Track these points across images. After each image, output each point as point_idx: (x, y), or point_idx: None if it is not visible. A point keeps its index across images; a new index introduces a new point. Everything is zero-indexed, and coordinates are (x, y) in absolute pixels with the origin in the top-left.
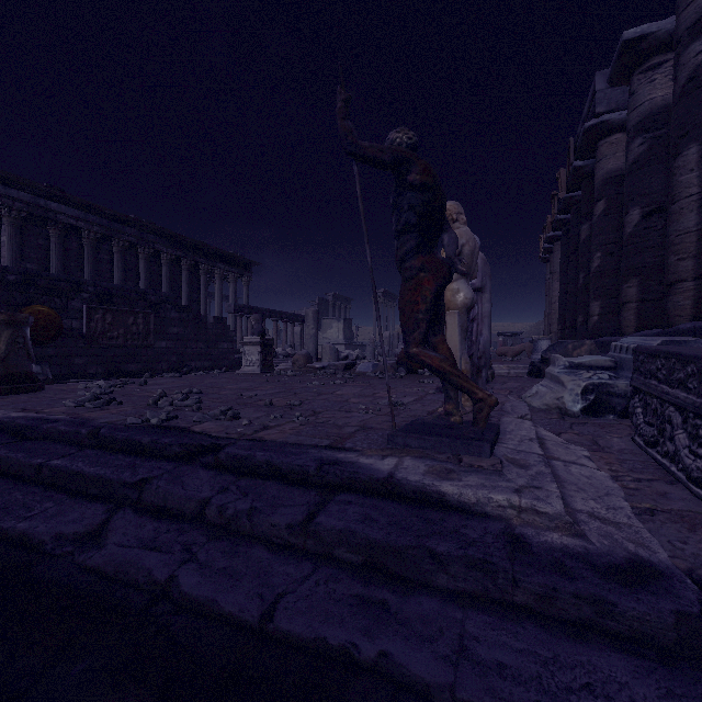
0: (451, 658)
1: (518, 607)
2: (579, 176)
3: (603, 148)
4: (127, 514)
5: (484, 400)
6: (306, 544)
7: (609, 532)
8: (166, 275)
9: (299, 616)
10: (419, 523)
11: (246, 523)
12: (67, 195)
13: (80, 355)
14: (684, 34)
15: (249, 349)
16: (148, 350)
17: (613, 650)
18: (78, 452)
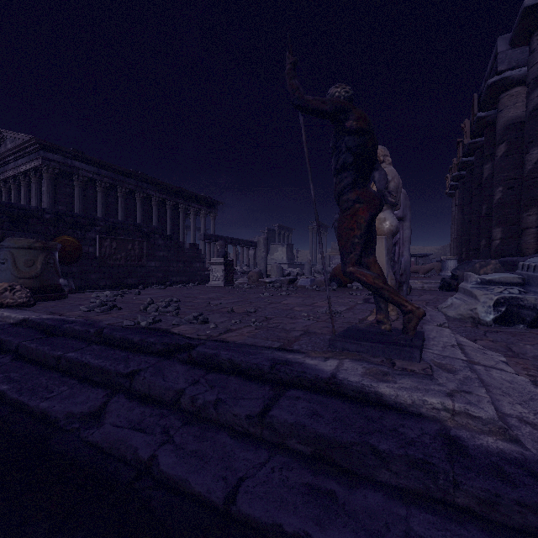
0: None
1: (459, 508)
2: (482, 124)
3: (504, 100)
4: (121, 399)
5: (413, 312)
6: (262, 433)
7: None
8: (155, 213)
9: (258, 501)
10: (360, 420)
11: (212, 412)
12: (86, 156)
13: (94, 272)
14: None
15: (215, 267)
16: (142, 268)
17: None
18: (87, 347)
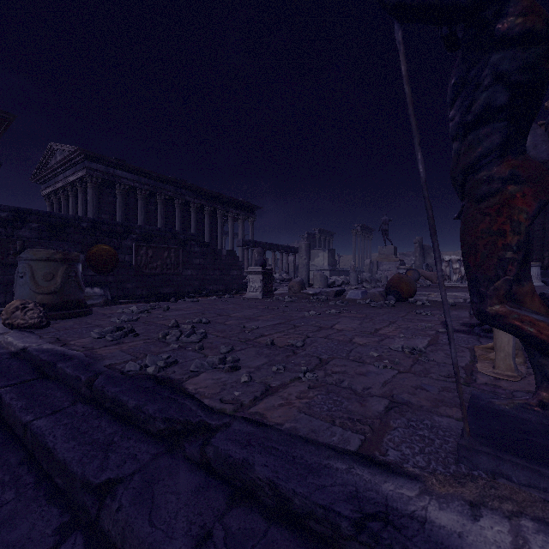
0: None
1: None
2: None
3: None
4: None
5: None
6: None
7: None
8: (193, 219)
9: None
10: None
11: None
12: (127, 164)
13: (130, 281)
14: None
15: (253, 277)
16: (178, 277)
17: None
18: (69, 407)
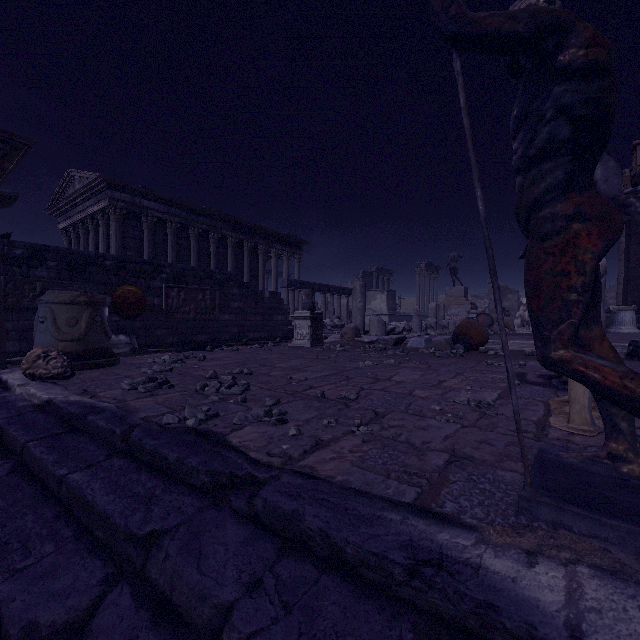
0: None
1: None
2: None
3: None
4: (123, 598)
5: None
6: None
7: None
8: (231, 256)
9: None
10: None
11: None
12: (155, 193)
13: (160, 328)
14: None
15: (300, 323)
16: (214, 322)
17: None
18: (105, 461)
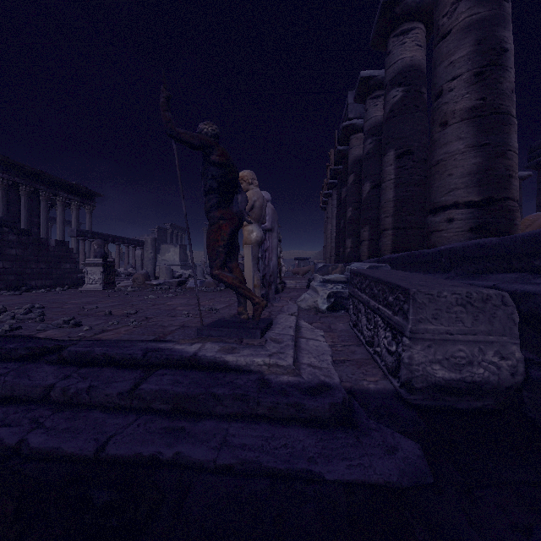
0: (217, 447)
1: (259, 416)
2: (341, 156)
3: (353, 141)
4: None
5: (259, 304)
6: (132, 404)
7: (314, 372)
8: (1, 199)
9: (124, 445)
10: (210, 380)
11: (85, 397)
12: None
13: None
14: (388, 83)
15: (92, 269)
16: None
17: (301, 427)
18: None
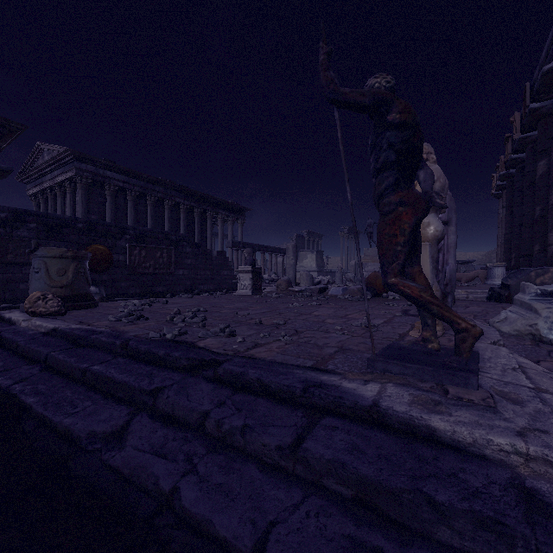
0: None
1: None
2: (536, 116)
3: None
4: (144, 419)
5: (467, 331)
6: (295, 468)
7: None
8: (183, 221)
9: None
10: (410, 460)
11: (239, 440)
12: (117, 166)
13: (124, 280)
14: None
15: (243, 276)
16: (170, 276)
17: None
18: (112, 359)
